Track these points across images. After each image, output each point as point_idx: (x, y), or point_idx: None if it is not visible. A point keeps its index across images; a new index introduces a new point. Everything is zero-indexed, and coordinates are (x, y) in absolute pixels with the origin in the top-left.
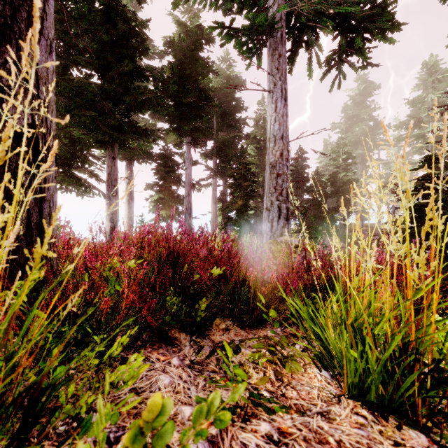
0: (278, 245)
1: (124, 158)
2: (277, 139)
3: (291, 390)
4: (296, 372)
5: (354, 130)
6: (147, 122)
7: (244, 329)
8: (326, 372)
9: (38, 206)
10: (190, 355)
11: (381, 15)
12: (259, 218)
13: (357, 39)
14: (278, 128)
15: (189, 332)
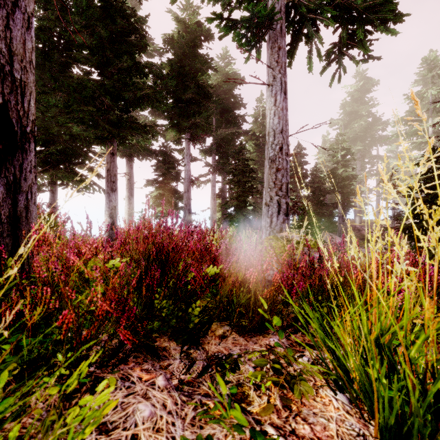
0: (279, 241)
1: (124, 155)
2: (277, 133)
3: (302, 425)
4: (307, 397)
5: (353, 126)
6: (147, 119)
7: (243, 336)
8: (342, 395)
9: (12, 197)
10: (179, 373)
11: (384, 5)
12: (258, 214)
13: (358, 31)
14: (278, 122)
15: (180, 341)
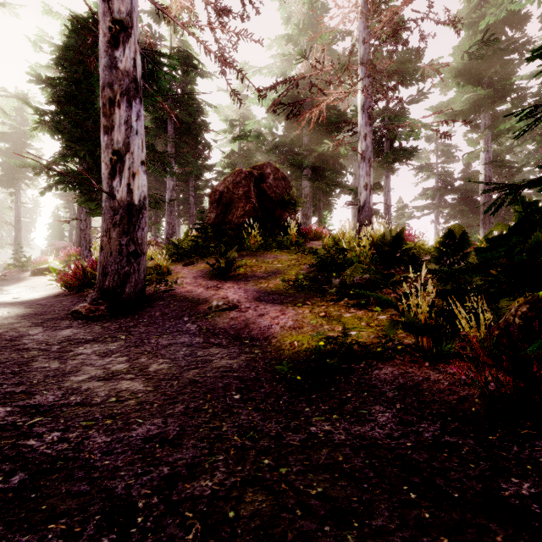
0: None
1: None
2: None
3: None
4: None
5: None
6: None
7: None
8: None
9: None
10: None
11: None
12: None
13: None
14: None
15: None
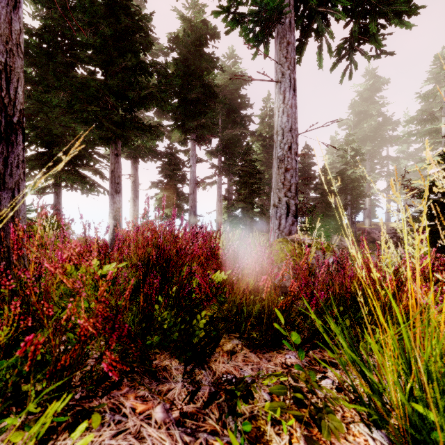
0: (289, 244)
1: (129, 156)
2: (285, 132)
3: None
4: (337, 436)
5: (362, 126)
6: (152, 120)
7: (255, 351)
8: (379, 432)
9: None
10: (181, 402)
11: None
12: (264, 216)
13: (371, 24)
14: (287, 120)
15: (183, 359)
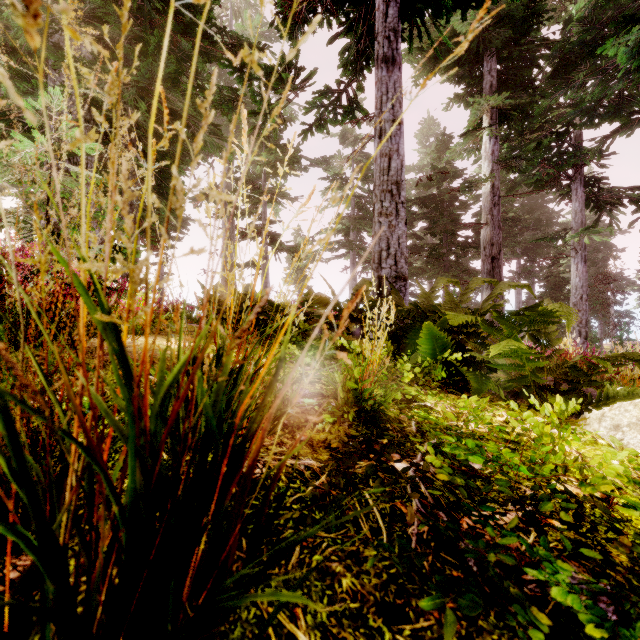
0: None
1: None
2: (578, 288)
3: None
4: None
5: None
6: None
7: None
8: None
9: None
10: None
11: None
12: None
13: None
14: (579, 281)
15: None
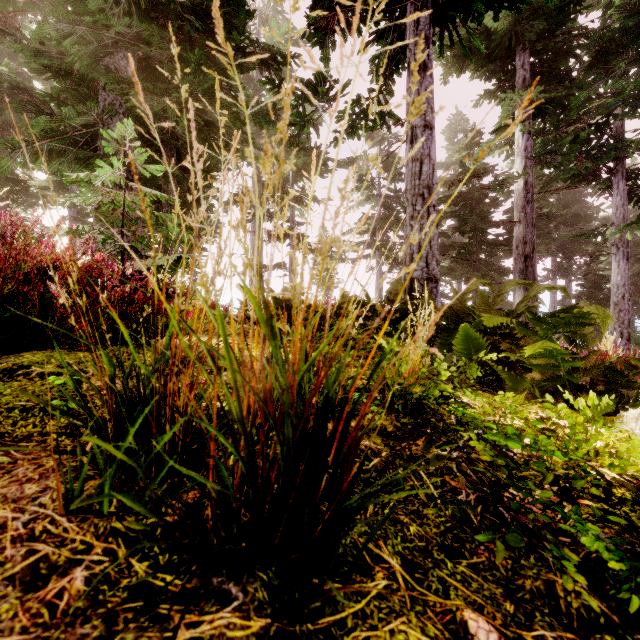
0: None
1: None
2: (619, 287)
3: None
4: None
5: None
6: None
7: None
8: None
9: None
10: None
11: None
12: None
13: None
14: (620, 279)
15: None
